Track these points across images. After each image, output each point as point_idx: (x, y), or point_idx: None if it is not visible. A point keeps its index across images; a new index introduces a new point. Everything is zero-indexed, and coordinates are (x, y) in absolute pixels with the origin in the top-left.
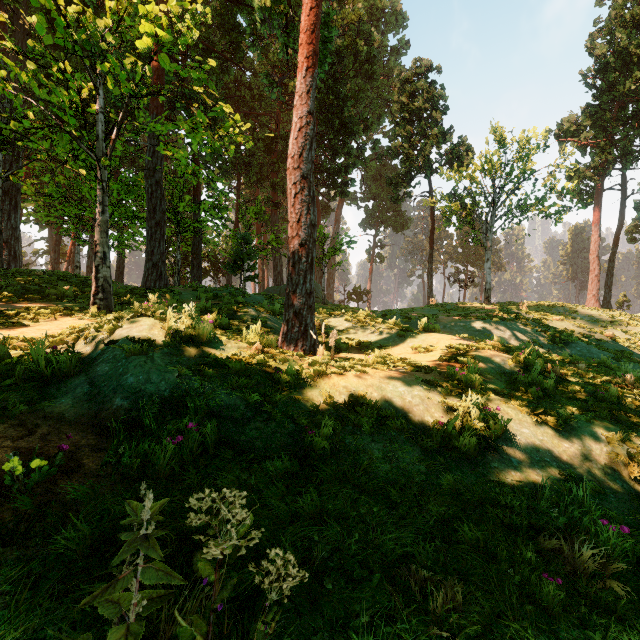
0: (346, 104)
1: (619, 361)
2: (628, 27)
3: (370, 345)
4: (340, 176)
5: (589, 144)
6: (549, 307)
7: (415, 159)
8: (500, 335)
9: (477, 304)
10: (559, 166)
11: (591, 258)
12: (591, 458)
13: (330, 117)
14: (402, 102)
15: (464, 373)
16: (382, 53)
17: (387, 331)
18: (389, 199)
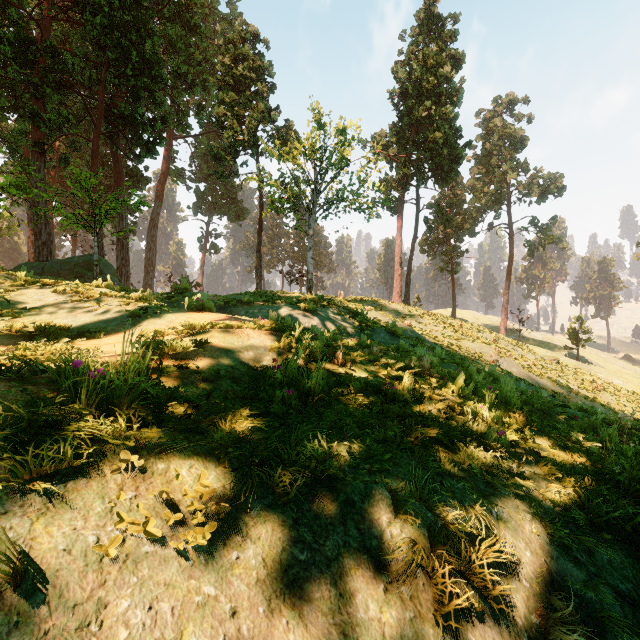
0: (152, 39)
1: (415, 347)
2: (421, 64)
3: (65, 330)
4: (146, 130)
5: (395, 159)
6: (365, 301)
7: (241, 134)
8: (308, 322)
9: (299, 294)
10: (370, 159)
11: (396, 259)
12: (356, 583)
13: (124, 43)
14: (227, 65)
15: (91, 372)
16: (212, 15)
17: (119, 308)
18: (224, 184)
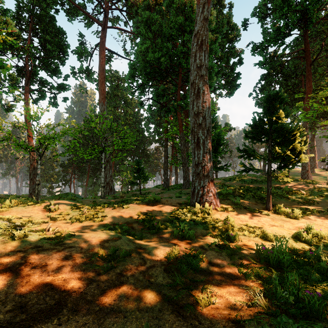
0: None
1: None
2: None
3: None
4: None
5: None
6: None
7: None
8: None
9: None
10: None
11: None
12: None
13: None
14: None
15: None
16: None
17: None
18: None
